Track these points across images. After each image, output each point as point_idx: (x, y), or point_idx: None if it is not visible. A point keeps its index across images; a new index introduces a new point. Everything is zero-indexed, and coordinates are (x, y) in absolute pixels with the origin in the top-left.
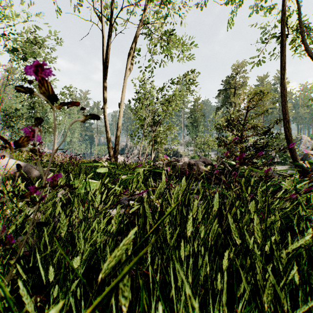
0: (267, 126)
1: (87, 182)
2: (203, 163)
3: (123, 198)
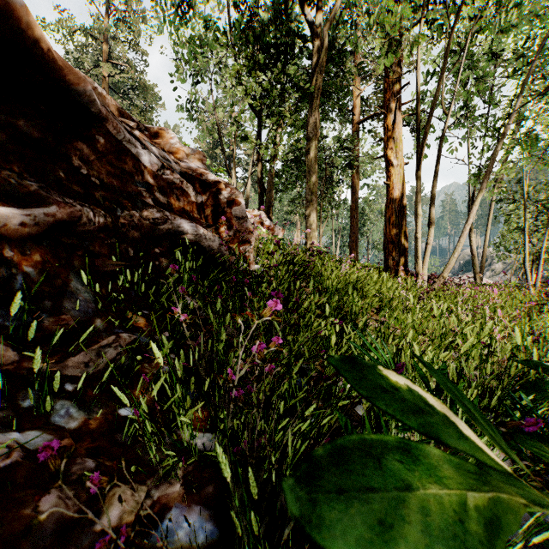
0: None
1: None
2: None
3: None
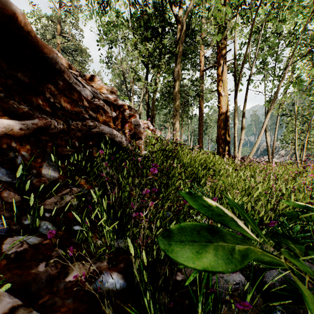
0: None
1: None
2: None
3: None
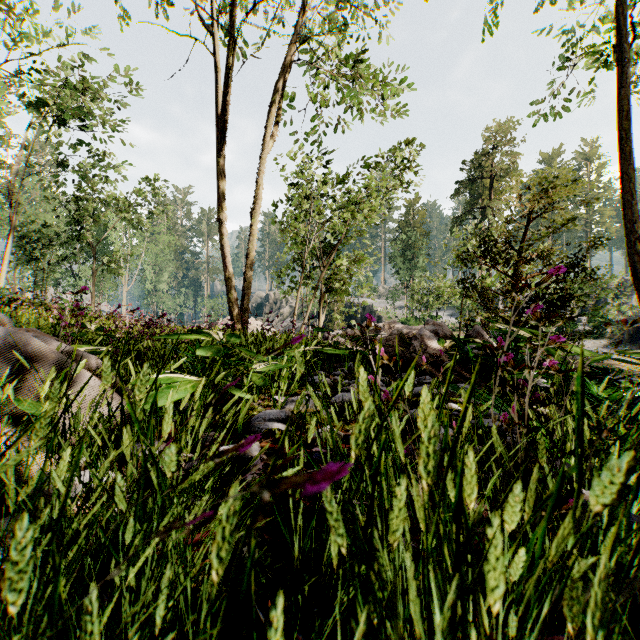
0: (572, 254)
1: (171, 381)
2: (433, 334)
3: (259, 417)
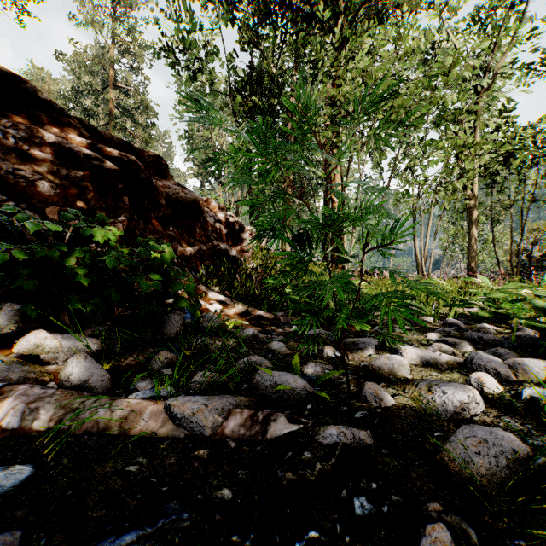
0: None
1: None
2: None
3: None
